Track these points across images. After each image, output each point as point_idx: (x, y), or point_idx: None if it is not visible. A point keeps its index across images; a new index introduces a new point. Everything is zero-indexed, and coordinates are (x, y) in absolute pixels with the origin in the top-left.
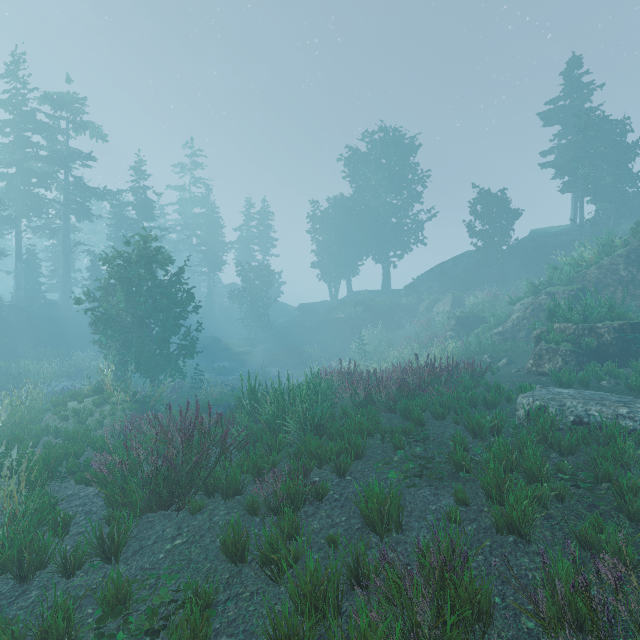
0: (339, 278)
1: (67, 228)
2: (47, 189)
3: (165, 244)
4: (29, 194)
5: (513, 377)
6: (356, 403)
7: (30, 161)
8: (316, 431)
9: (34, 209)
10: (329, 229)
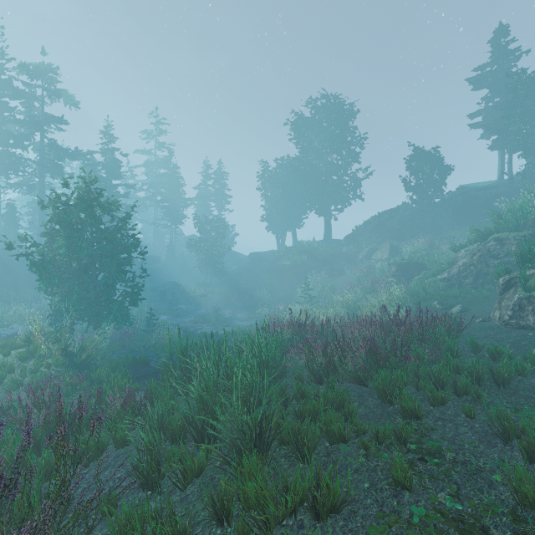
0: (286, 230)
1: (42, 185)
2: (24, 149)
3: (133, 201)
4: (7, 154)
5: (487, 330)
6: (312, 367)
7: (8, 124)
8: (260, 434)
9: (11, 167)
10: (277, 186)
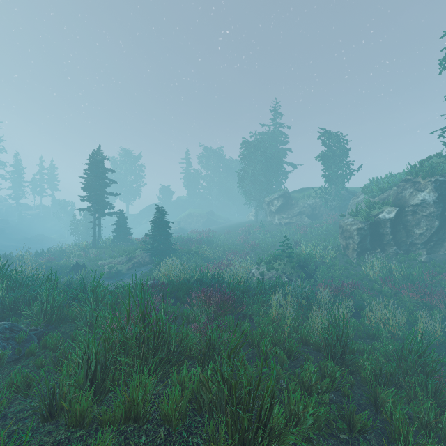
0: None
1: None
2: None
3: None
4: None
5: None
6: None
7: None
8: None
9: None
10: None
